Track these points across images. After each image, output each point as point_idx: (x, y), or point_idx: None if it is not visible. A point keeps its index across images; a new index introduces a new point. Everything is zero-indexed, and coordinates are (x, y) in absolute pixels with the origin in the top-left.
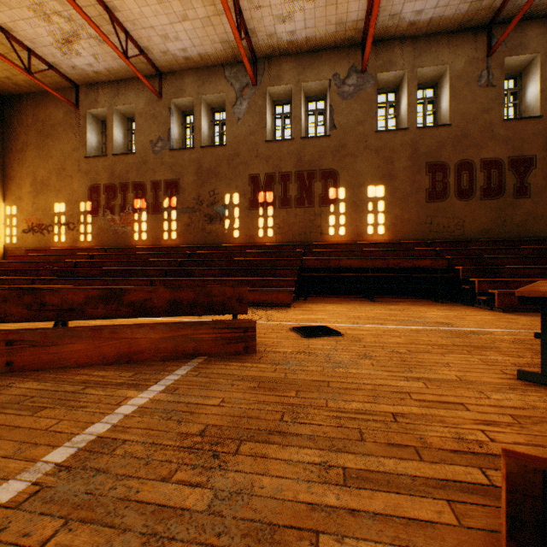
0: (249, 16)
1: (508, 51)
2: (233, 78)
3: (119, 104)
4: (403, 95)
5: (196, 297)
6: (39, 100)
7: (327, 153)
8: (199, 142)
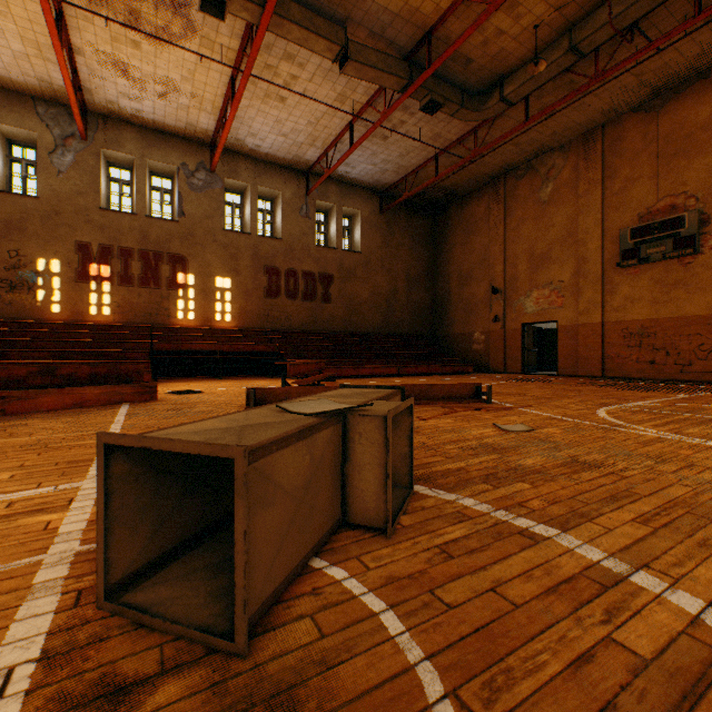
0: (87, 78)
1: (319, 197)
2: (52, 119)
3: None
4: (248, 203)
5: (109, 371)
6: None
7: (177, 238)
8: None
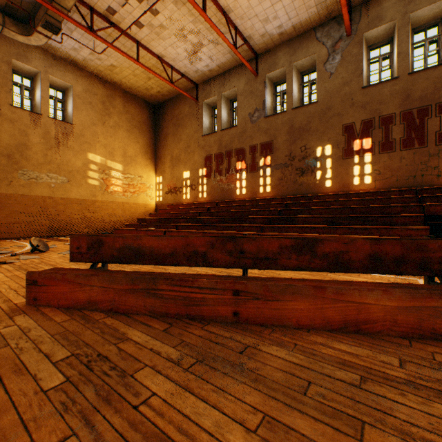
0: None
1: None
2: (325, 36)
3: (225, 90)
4: None
5: (403, 252)
6: (174, 102)
7: None
8: (290, 105)
